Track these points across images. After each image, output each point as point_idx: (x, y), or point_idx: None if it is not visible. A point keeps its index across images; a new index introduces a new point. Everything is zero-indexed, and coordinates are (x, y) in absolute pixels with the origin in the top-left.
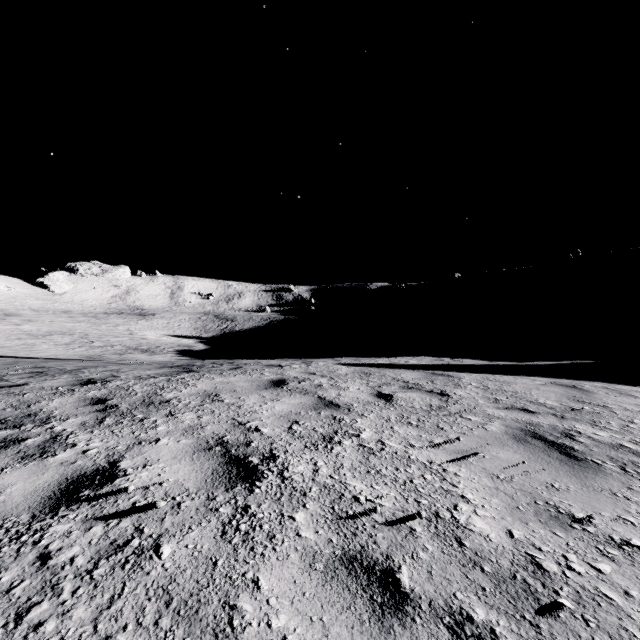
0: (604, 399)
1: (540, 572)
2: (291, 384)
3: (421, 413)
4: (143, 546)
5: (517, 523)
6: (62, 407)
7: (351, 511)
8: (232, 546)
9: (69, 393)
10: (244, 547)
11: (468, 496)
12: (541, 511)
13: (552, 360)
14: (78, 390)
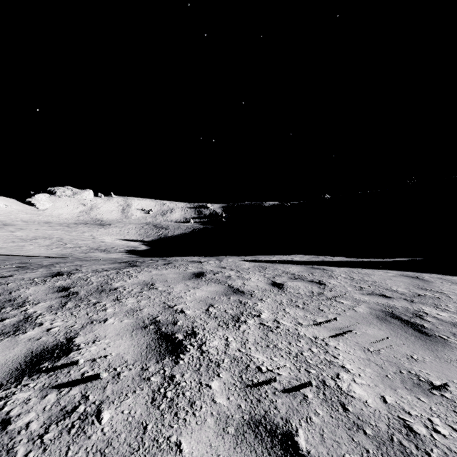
0: (440, 287)
1: (412, 435)
2: (208, 276)
3: (305, 298)
4: (87, 412)
5: (388, 390)
6: (35, 294)
7: (255, 380)
8: (160, 412)
9: (42, 283)
10: (169, 412)
11: (347, 366)
12: (406, 379)
13: (398, 257)
14: (49, 280)
